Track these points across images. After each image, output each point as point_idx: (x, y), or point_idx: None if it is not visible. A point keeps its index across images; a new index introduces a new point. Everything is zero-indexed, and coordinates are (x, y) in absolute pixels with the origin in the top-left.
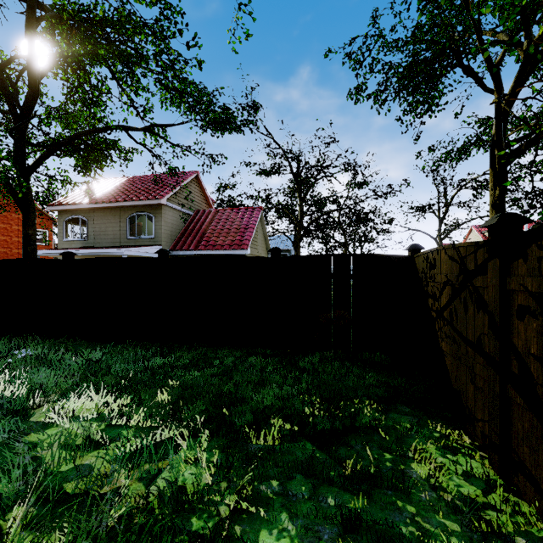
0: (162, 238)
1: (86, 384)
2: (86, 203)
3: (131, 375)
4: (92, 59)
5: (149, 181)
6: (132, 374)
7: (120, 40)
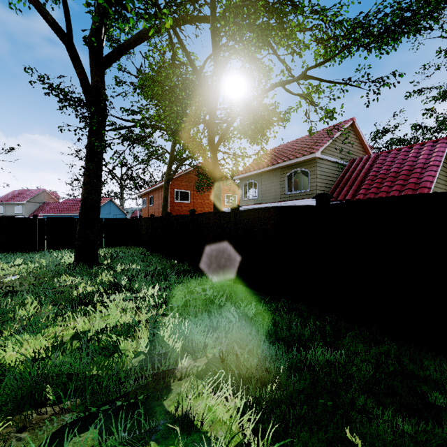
0: (316, 191)
1: (224, 372)
2: (256, 169)
3: (282, 372)
4: (251, 16)
5: (304, 141)
6: (283, 369)
7: (277, 0)
